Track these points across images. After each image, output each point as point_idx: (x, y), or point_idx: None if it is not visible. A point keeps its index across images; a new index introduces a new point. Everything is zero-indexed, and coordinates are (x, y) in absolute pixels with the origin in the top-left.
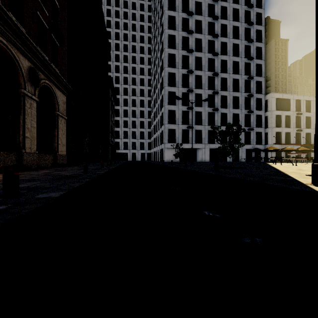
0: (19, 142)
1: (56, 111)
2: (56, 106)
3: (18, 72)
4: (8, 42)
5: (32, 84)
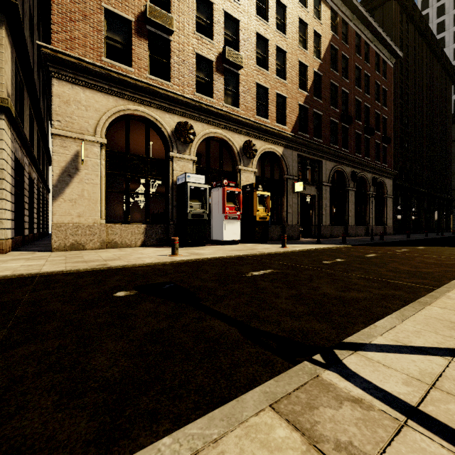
0: (366, 220)
1: (385, 195)
2: (385, 191)
3: (366, 183)
4: (363, 172)
5: (373, 186)
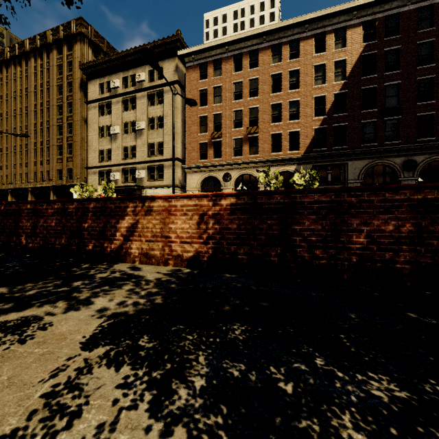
0: None
1: None
2: None
3: None
4: None
5: None
